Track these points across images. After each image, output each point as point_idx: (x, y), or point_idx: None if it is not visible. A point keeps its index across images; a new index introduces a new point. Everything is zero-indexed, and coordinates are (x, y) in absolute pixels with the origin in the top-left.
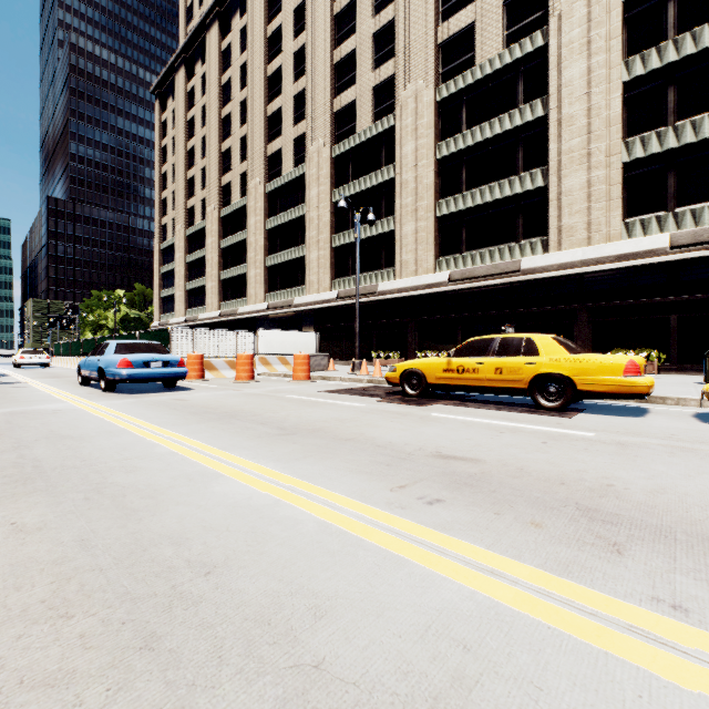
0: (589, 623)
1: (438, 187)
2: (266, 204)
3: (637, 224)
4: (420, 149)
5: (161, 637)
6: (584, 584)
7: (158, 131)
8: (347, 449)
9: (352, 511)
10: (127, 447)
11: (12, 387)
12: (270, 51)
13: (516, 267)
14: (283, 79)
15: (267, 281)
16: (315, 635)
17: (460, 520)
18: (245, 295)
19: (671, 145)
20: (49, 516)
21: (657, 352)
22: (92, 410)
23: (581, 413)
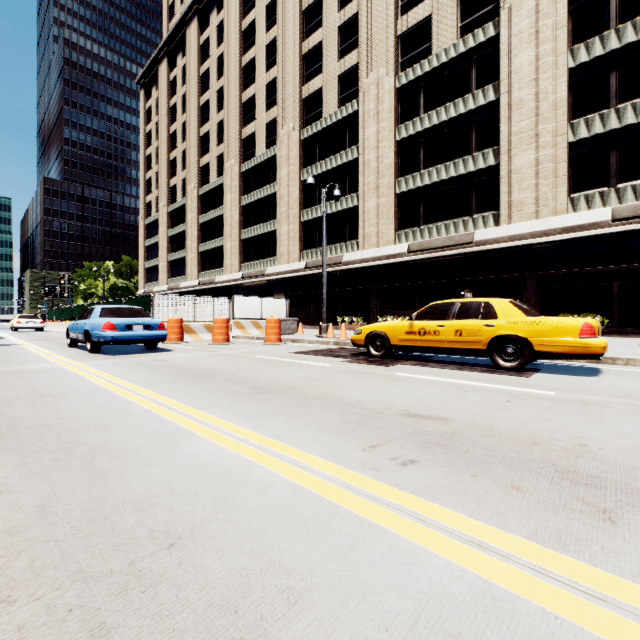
0: (601, 611)
1: (397, 166)
2: (241, 183)
3: (582, 199)
4: (381, 131)
5: (110, 630)
6: (583, 560)
7: (143, 117)
8: (317, 407)
9: (325, 473)
10: (104, 405)
11: (6, 348)
12: (245, 44)
13: (470, 239)
14: (256, 69)
15: (242, 253)
16: (288, 627)
17: (437, 483)
18: (222, 265)
19: (614, 126)
20: (13, 478)
21: (600, 317)
22: (76, 370)
23: (537, 373)
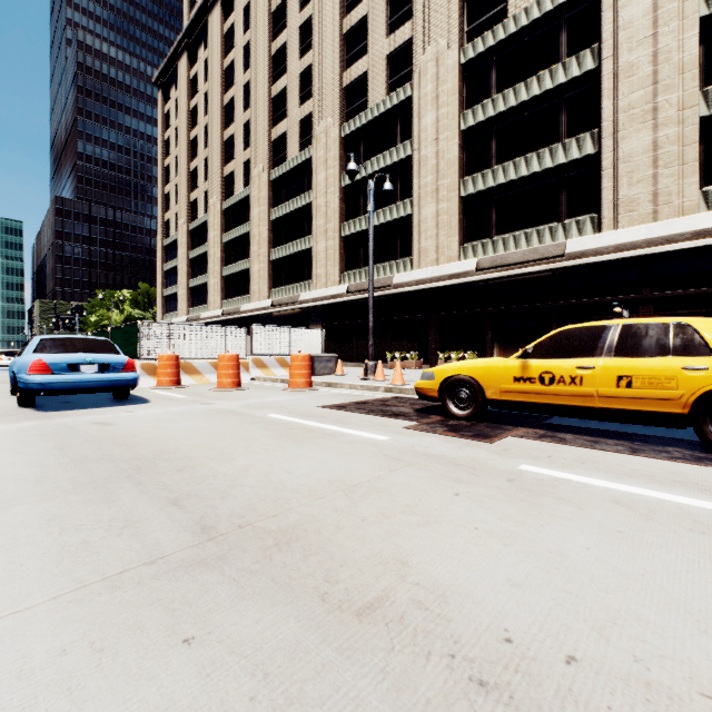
0: None
1: (462, 163)
2: (270, 193)
3: None
4: (442, 119)
5: None
6: None
7: (161, 123)
8: None
9: None
10: None
11: None
12: (275, 27)
13: (560, 251)
14: (288, 56)
15: (271, 277)
16: None
17: None
18: (248, 292)
19: None
20: None
21: None
22: None
23: None
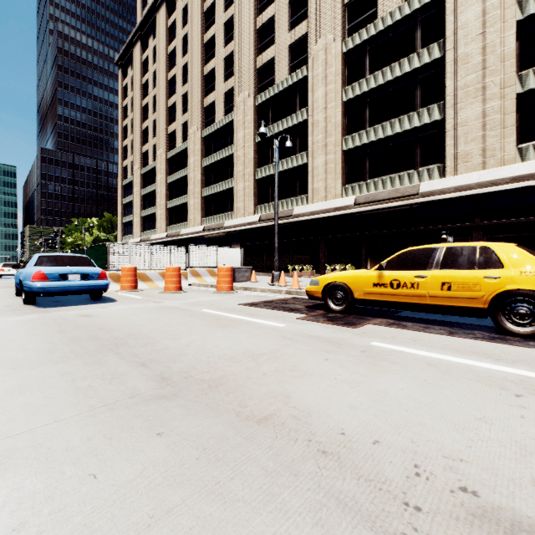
0: None
1: (344, 125)
2: (202, 146)
3: (530, 148)
4: (329, 93)
5: None
6: None
7: (121, 93)
8: (258, 467)
9: None
10: None
11: None
12: (206, 23)
13: (415, 191)
14: (215, 44)
15: (203, 209)
16: None
17: None
18: (186, 220)
19: None
20: None
21: None
22: None
23: None
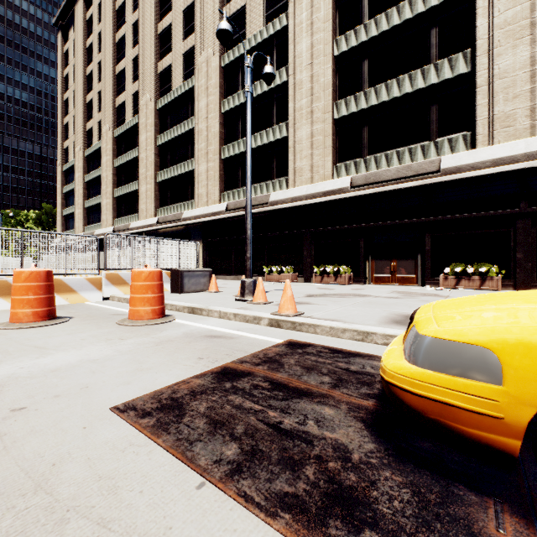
0: None
1: (335, 87)
2: (157, 120)
3: None
4: (316, 44)
5: None
6: None
7: (61, 60)
8: None
9: None
10: None
11: None
12: None
13: (434, 167)
14: None
15: (158, 197)
16: None
17: None
18: (137, 211)
19: None
20: None
21: None
22: None
23: None
